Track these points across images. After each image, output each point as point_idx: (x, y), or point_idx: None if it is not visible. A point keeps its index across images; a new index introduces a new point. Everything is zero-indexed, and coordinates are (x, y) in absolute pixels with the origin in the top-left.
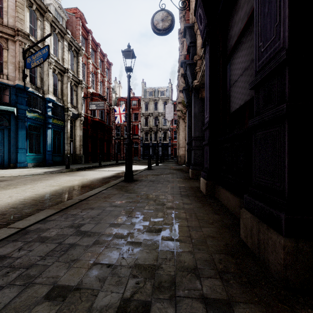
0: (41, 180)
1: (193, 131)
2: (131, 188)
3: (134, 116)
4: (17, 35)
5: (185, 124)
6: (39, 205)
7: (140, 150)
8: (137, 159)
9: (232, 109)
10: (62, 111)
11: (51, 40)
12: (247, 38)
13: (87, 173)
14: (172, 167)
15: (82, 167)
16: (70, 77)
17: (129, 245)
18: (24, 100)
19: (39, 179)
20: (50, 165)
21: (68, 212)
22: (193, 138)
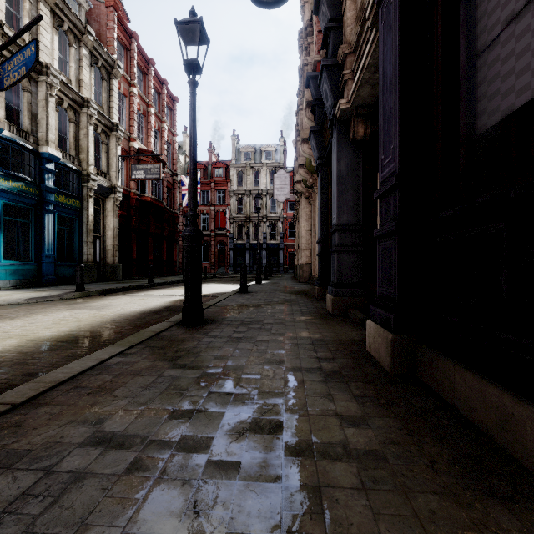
0: None
1: (336, 213)
2: (191, 348)
3: (218, 195)
4: None
5: (310, 207)
6: None
7: (229, 256)
8: (223, 271)
9: (489, 118)
10: (77, 181)
11: (54, 43)
12: None
13: (115, 302)
14: (287, 287)
15: (112, 289)
16: (94, 115)
17: None
18: None
19: None
20: (50, 283)
21: None
22: (337, 226)
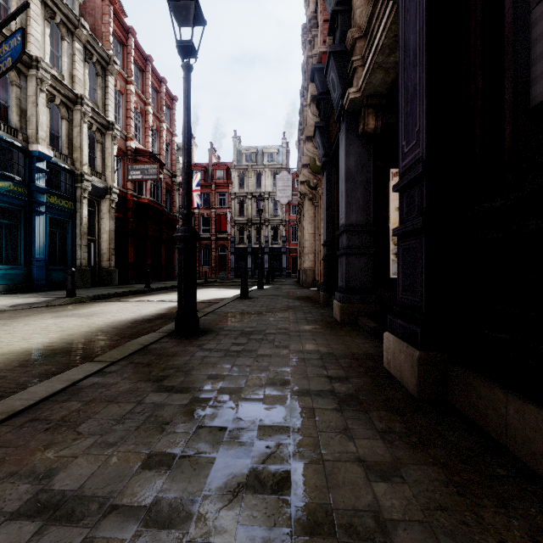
0: None
1: (344, 212)
2: (182, 364)
3: (219, 197)
4: None
5: (314, 209)
6: None
7: (230, 261)
8: (224, 276)
9: None
10: (70, 181)
11: (45, 35)
12: None
13: (106, 309)
14: (290, 293)
15: (106, 294)
16: (88, 113)
17: None
18: None
19: None
20: (40, 288)
21: None
22: (345, 227)
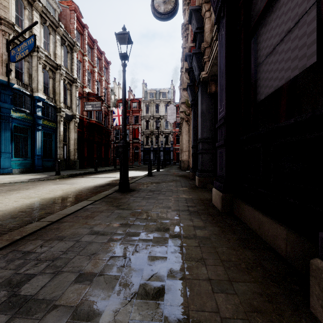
0: (20, 190)
1: (200, 132)
2: (125, 201)
3: (134, 118)
4: (0, 24)
5: (188, 126)
6: None
7: (141, 155)
8: (137, 164)
9: (261, 96)
10: (54, 112)
11: (41, 33)
12: None
13: (78, 181)
14: (175, 173)
15: (75, 174)
16: (63, 74)
17: None
18: (8, 98)
19: (18, 189)
20: (39, 170)
21: (20, 247)
22: (201, 139)
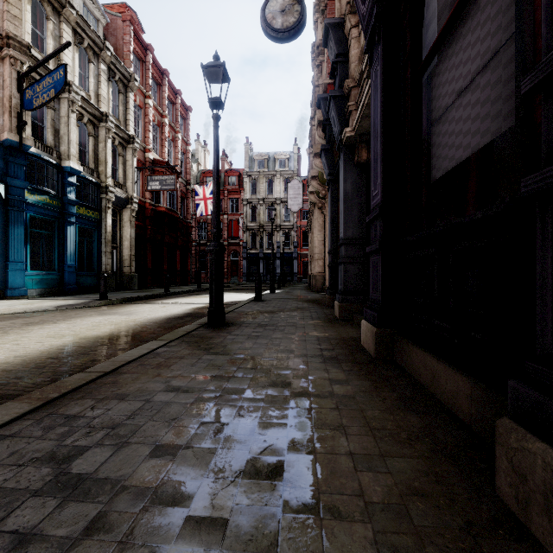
0: (43, 324)
1: (342, 228)
2: (219, 342)
3: (231, 203)
4: (7, 46)
5: (323, 217)
6: (10, 385)
7: (242, 266)
8: (236, 281)
9: (437, 172)
10: (96, 193)
11: (75, 60)
12: (481, 2)
13: (139, 309)
14: (300, 296)
15: (133, 298)
16: (112, 129)
17: (189, 536)
18: (21, 170)
19: (40, 322)
20: (72, 292)
21: (60, 409)
22: (343, 240)
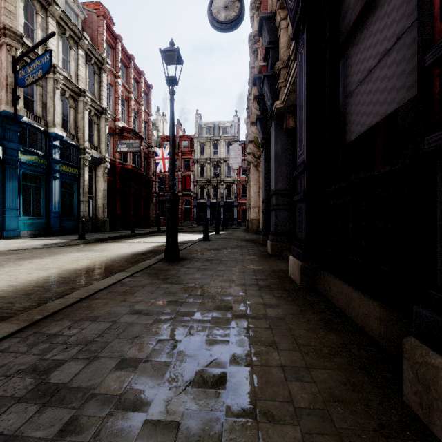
0: (32, 259)
1: (274, 181)
2: (174, 273)
3: (184, 162)
4: (4, 35)
5: (258, 173)
6: (4, 308)
7: (193, 212)
8: (188, 224)
9: (351, 135)
10: (76, 154)
11: (59, 47)
12: None
13: (110, 247)
14: (240, 237)
15: (105, 238)
16: (88, 102)
17: (147, 438)
18: (15, 135)
19: (30, 257)
20: (56, 233)
21: (43, 329)
22: (274, 191)
